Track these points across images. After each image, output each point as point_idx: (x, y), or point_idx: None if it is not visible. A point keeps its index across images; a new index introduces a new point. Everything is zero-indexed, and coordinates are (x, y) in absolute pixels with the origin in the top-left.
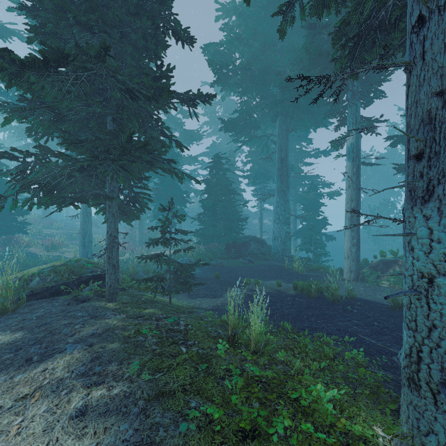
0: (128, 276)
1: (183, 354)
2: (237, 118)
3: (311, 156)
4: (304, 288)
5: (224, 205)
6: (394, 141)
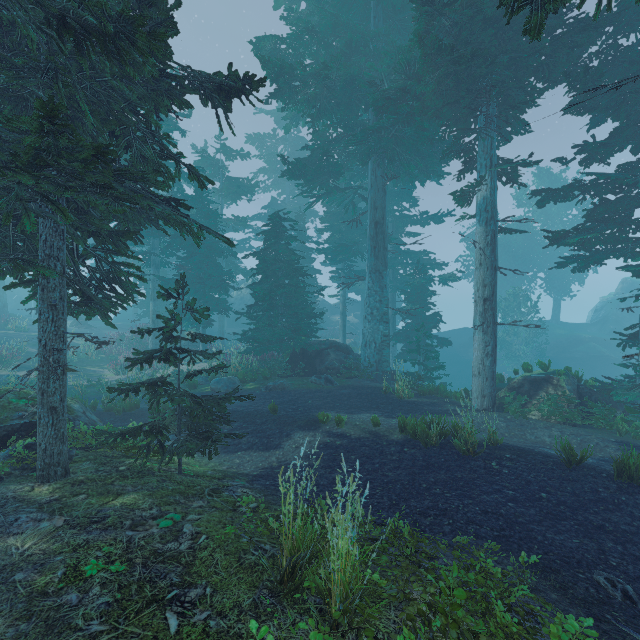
0: (120, 412)
1: None
2: (309, 158)
3: (416, 223)
4: (417, 429)
5: (288, 293)
6: (542, 198)
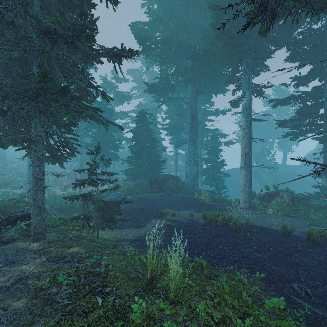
0: (65, 209)
1: (98, 308)
2: (158, 82)
3: (212, 114)
4: (211, 218)
5: (148, 150)
6: (275, 103)
